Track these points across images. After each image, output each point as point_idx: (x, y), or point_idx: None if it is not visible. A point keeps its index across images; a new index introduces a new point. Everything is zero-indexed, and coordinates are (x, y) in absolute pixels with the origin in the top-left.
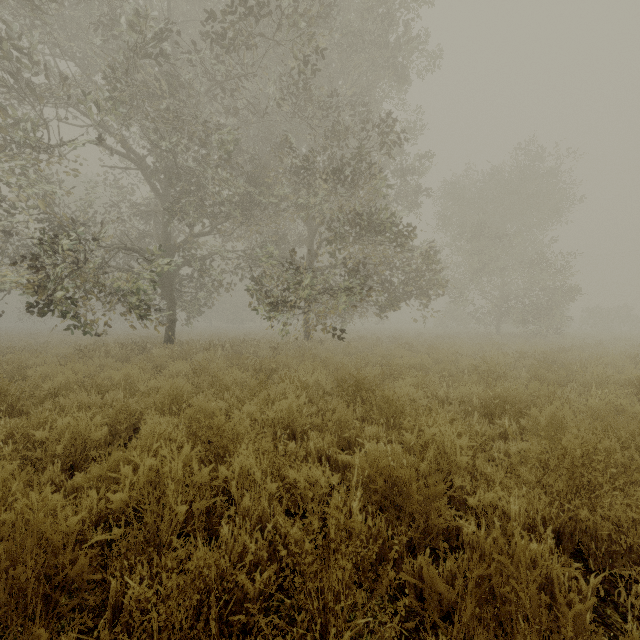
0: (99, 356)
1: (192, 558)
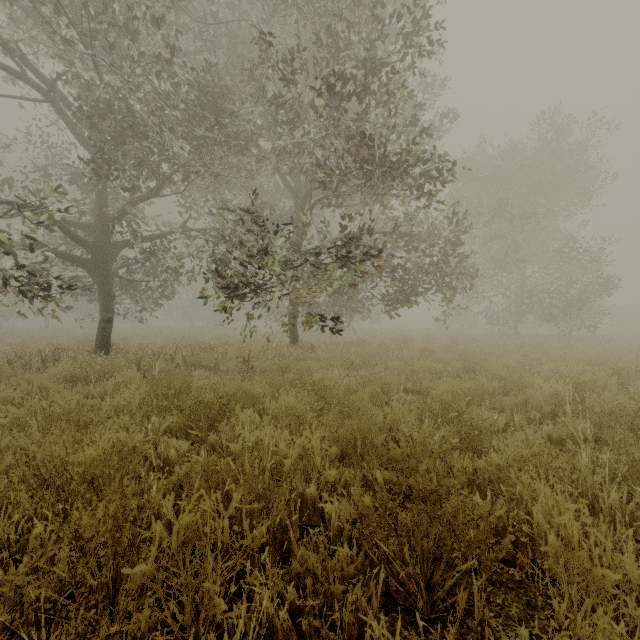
0: None
1: None
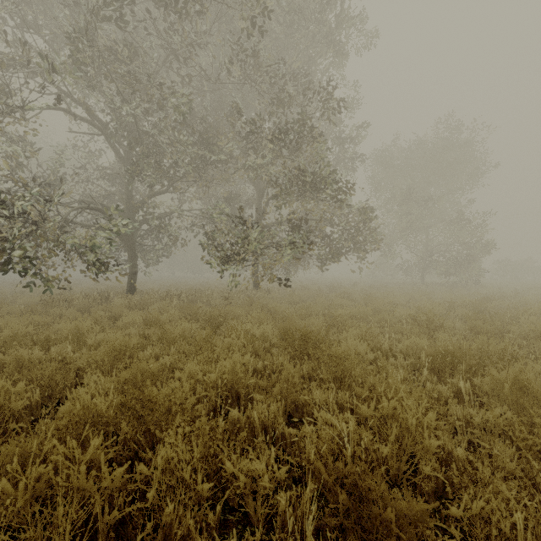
0: (63, 306)
1: None
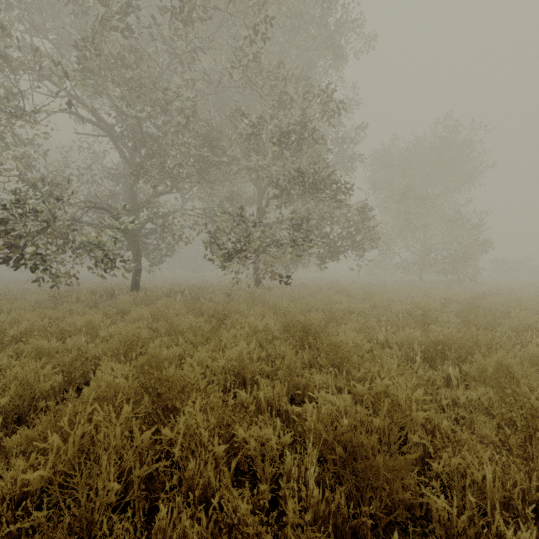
0: (70, 302)
1: (129, 536)
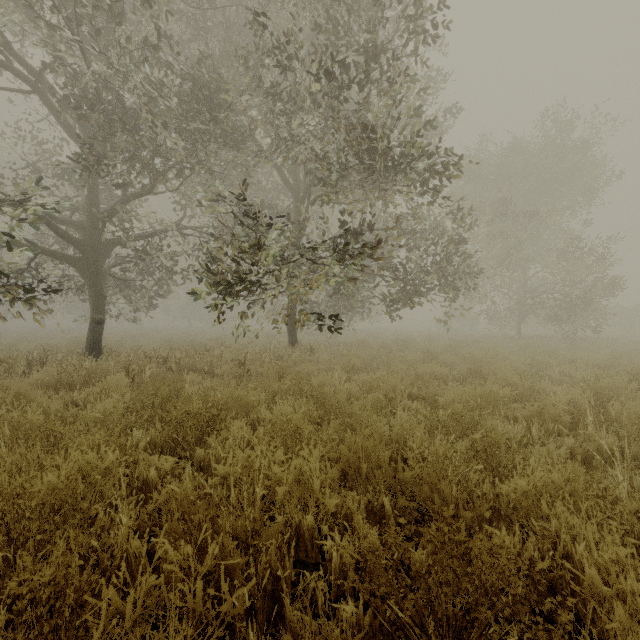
0: None
1: None
